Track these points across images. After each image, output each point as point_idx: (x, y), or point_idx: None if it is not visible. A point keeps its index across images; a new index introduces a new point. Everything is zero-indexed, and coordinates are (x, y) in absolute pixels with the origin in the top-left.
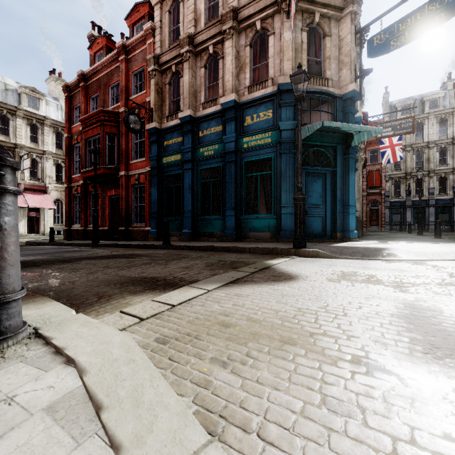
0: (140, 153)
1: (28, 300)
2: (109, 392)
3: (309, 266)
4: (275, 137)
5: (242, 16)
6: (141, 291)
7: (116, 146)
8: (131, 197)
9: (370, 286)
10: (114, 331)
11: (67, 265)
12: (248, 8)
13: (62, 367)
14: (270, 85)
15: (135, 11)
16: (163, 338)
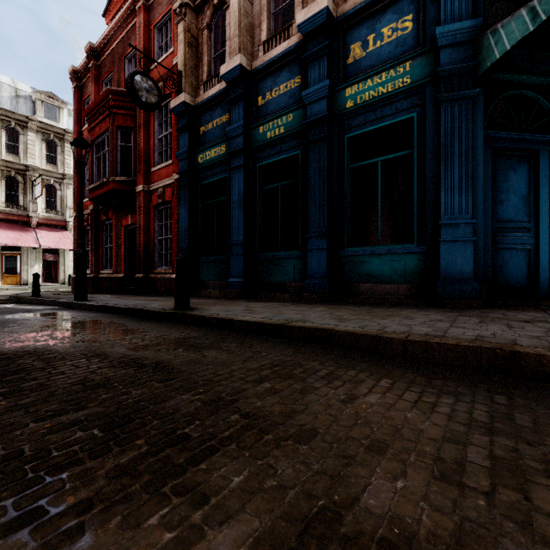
0: (167, 154)
1: None
2: None
3: None
4: (421, 70)
5: None
6: None
7: (132, 148)
8: (154, 225)
9: None
10: None
11: None
12: None
13: None
14: None
15: None
16: None
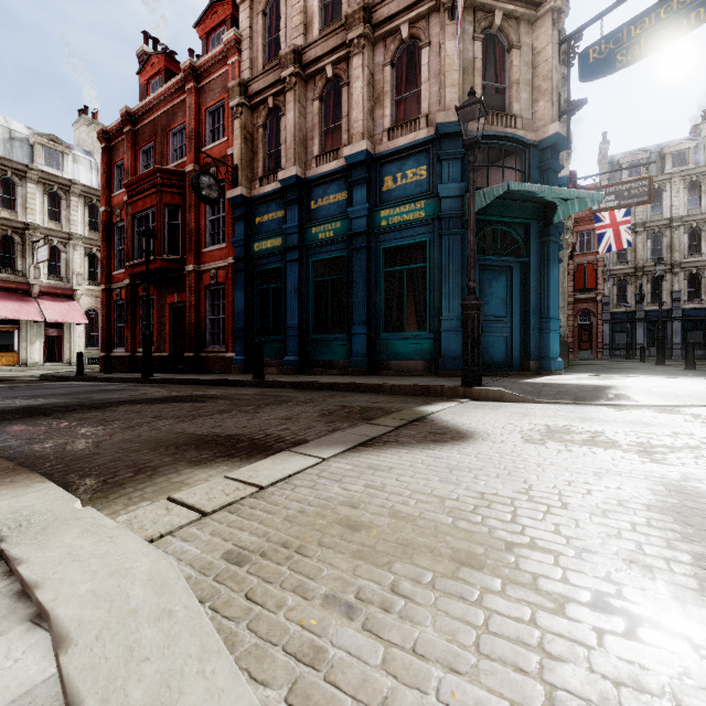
0: (218, 236)
1: (3, 479)
2: (108, 690)
3: (490, 415)
4: (431, 209)
5: (379, 18)
6: (209, 460)
7: (180, 226)
8: (205, 305)
9: (597, 451)
10: (142, 546)
11: (95, 414)
12: (388, 4)
13: (23, 631)
14: (423, 127)
15: (210, 14)
16: (238, 553)
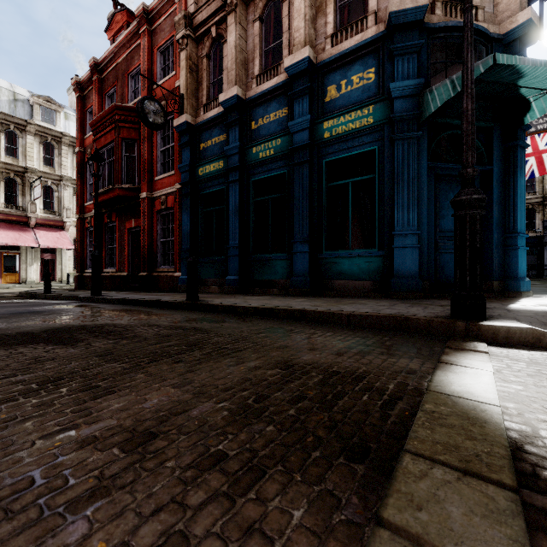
0: (168, 165)
1: None
2: None
3: None
4: (381, 113)
5: None
6: None
7: (136, 158)
8: (156, 229)
9: None
10: None
11: None
12: None
13: None
14: (371, 24)
15: None
16: None
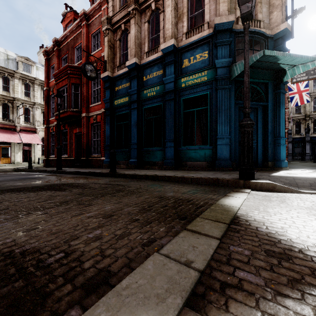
0: (97, 98)
1: None
2: None
3: (294, 213)
4: (211, 75)
5: None
6: None
7: (79, 94)
8: (91, 133)
9: None
10: None
11: None
12: None
13: None
14: (206, 29)
15: None
16: None
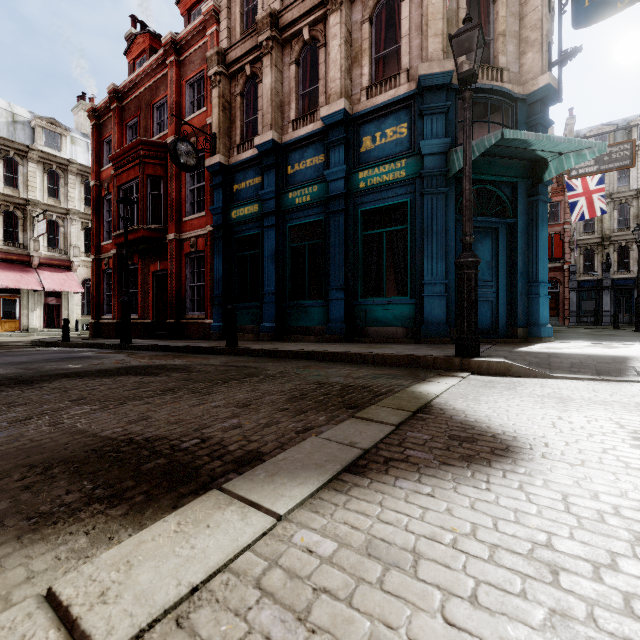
0: (198, 205)
1: None
2: None
3: (516, 401)
4: (412, 168)
5: None
6: (68, 513)
7: (162, 196)
8: (185, 272)
9: None
10: None
11: (12, 393)
12: None
13: None
14: (404, 82)
15: None
16: None
